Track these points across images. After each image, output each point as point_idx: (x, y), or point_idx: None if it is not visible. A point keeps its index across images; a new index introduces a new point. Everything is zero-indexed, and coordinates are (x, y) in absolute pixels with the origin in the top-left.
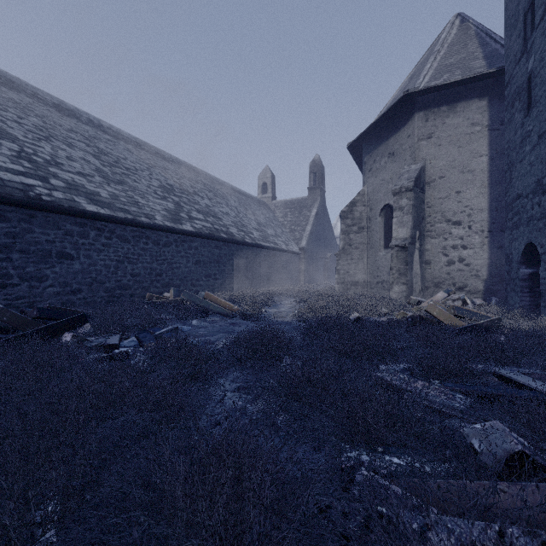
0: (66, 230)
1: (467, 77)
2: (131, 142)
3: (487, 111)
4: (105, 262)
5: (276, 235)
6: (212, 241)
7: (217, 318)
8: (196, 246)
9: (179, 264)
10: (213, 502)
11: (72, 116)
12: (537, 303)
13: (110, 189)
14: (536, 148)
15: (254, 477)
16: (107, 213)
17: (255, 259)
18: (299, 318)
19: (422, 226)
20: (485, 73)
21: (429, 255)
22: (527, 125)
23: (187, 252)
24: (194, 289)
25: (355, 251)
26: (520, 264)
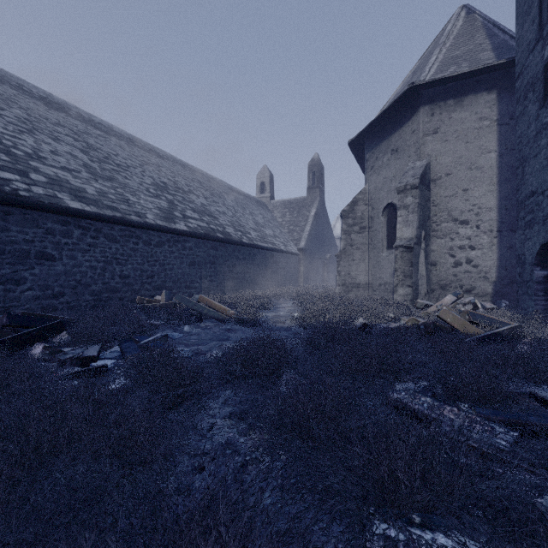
0: (46, 229)
1: (476, 68)
2: (124, 138)
3: (496, 105)
4: (91, 263)
5: (275, 235)
6: (207, 241)
7: (211, 323)
8: (191, 246)
9: (172, 265)
10: None
11: (60, 110)
12: None
13: (98, 186)
14: None
15: None
16: (92, 211)
17: (253, 260)
18: (299, 324)
19: (428, 225)
20: (494, 64)
21: (435, 256)
22: (543, 117)
23: (180, 253)
24: (189, 292)
25: (356, 251)
26: (535, 266)
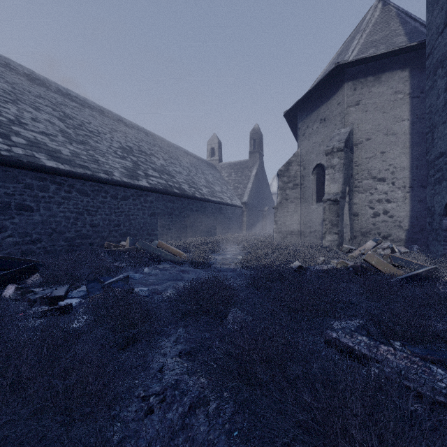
0: (25, 184)
1: (392, 49)
2: (96, 109)
3: (409, 80)
4: (65, 214)
5: (222, 191)
6: (165, 195)
7: (168, 265)
8: (151, 200)
9: (136, 215)
10: None
11: (41, 85)
12: None
13: (72, 148)
14: None
15: None
16: (66, 169)
17: (204, 212)
18: (243, 266)
19: (351, 182)
20: (407, 46)
21: (357, 208)
22: None
23: (143, 205)
24: (150, 238)
25: (290, 204)
26: (443, 216)
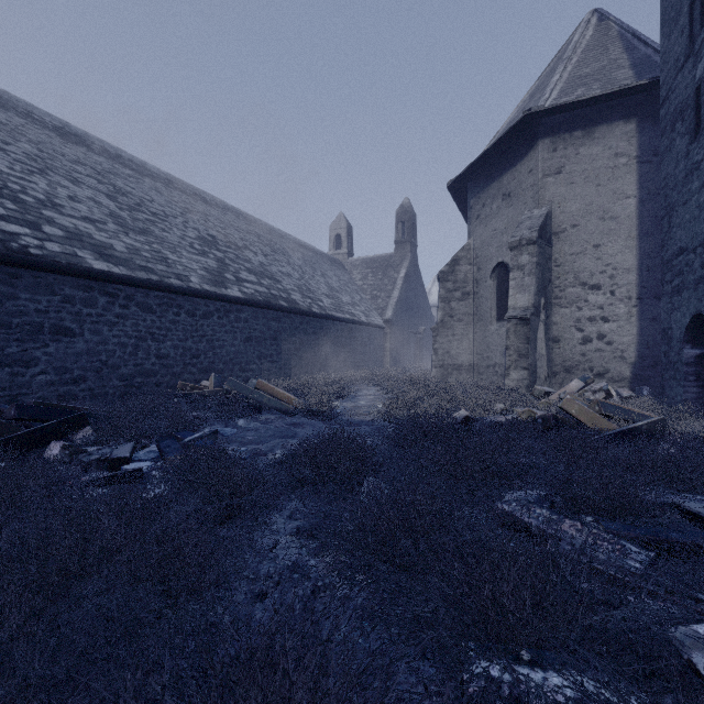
0: (64, 296)
1: (610, 91)
2: (161, 179)
3: (636, 137)
4: (120, 339)
5: (353, 302)
6: (267, 310)
7: (272, 416)
8: (246, 317)
9: (223, 341)
10: None
11: (79, 143)
12: None
13: (128, 241)
14: None
15: None
16: (122, 273)
17: (325, 335)
18: (384, 416)
19: (549, 291)
20: (633, 86)
21: (558, 330)
22: (695, 154)
23: (233, 326)
24: (244, 375)
25: (458, 324)
26: (684, 343)
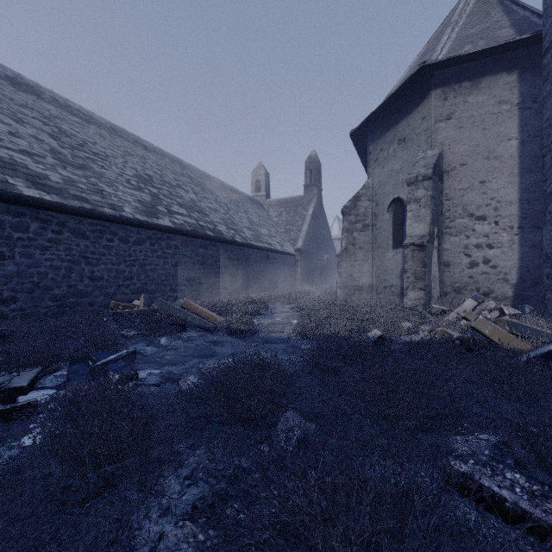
0: None
1: (497, 44)
2: (106, 127)
3: (517, 86)
4: (52, 262)
5: (270, 234)
6: (195, 239)
7: (195, 334)
8: (176, 244)
9: (155, 265)
10: None
11: (30, 92)
12: None
13: (65, 173)
14: None
15: None
16: (53, 200)
17: (247, 261)
18: (299, 334)
19: (441, 221)
20: (517, 40)
21: (448, 255)
22: None
23: (164, 252)
24: (174, 295)
25: (359, 251)
26: None
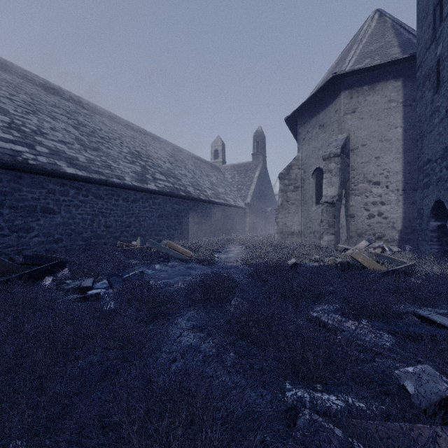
0: (49, 189)
1: (385, 61)
2: (106, 115)
3: (402, 90)
4: (82, 216)
5: (226, 193)
6: (172, 198)
7: (176, 263)
8: (159, 202)
9: (145, 217)
10: (167, 445)
11: (56, 94)
12: (444, 250)
13: (87, 155)
14: (444, 121)
15: (205, 421)
16: (84, 175)
17: (208, 213)
18: (245, 263)
19: (347, 186)
20: (400, 58)
21: (353, 210)
22: (436, 101)
23: (151, 208)
24: (158, 238)
25: (291, 206)
26: (430, 218)
